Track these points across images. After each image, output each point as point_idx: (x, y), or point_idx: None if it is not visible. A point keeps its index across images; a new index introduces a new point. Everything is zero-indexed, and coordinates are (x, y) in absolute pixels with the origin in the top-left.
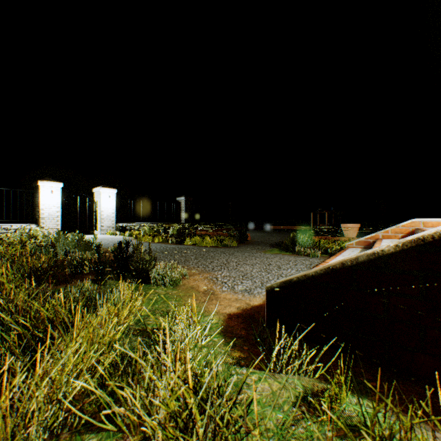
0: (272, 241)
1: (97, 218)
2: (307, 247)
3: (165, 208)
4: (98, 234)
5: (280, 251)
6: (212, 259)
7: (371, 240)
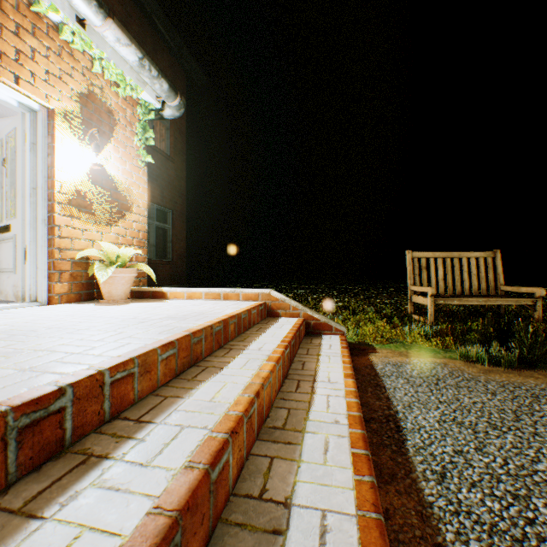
0: None
1: None
2: None
3: None
4: None
5: None
6: None
7: None
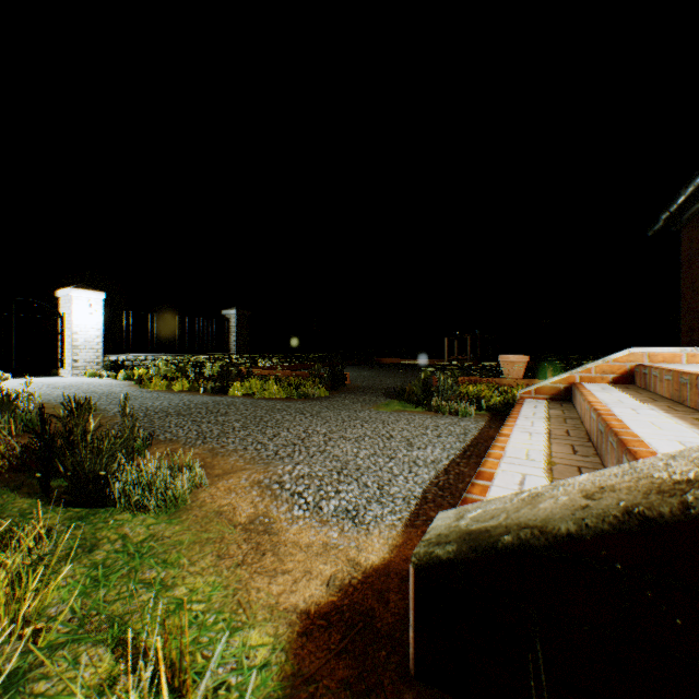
0: (387, 386)
1: (65, 345)
2: (451, 397)
3: (201, 328)
4: (66, 376)
5: (404, 404)
6: (277, 428)
7: (562, 386)
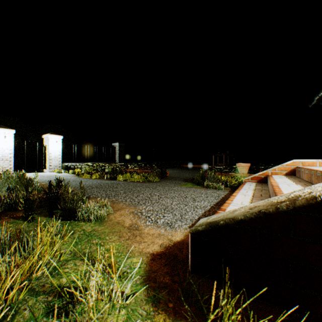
0: (186, 177)
1: (46, 158)
2: (213, 181)
3: (103, 151)
4: (46, 172)
5: (193, 184)
6: (138, 193)
7: (263, 176)
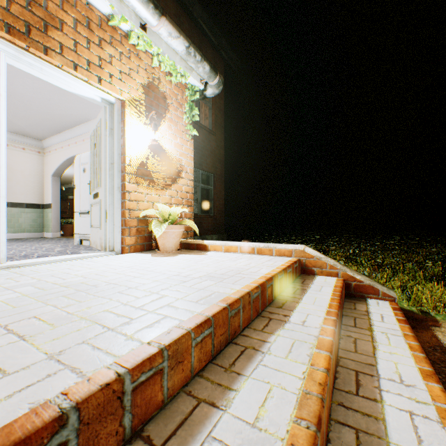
0: None
1: None
2: None
3: None
4: None
5: None
6: None
7: None
